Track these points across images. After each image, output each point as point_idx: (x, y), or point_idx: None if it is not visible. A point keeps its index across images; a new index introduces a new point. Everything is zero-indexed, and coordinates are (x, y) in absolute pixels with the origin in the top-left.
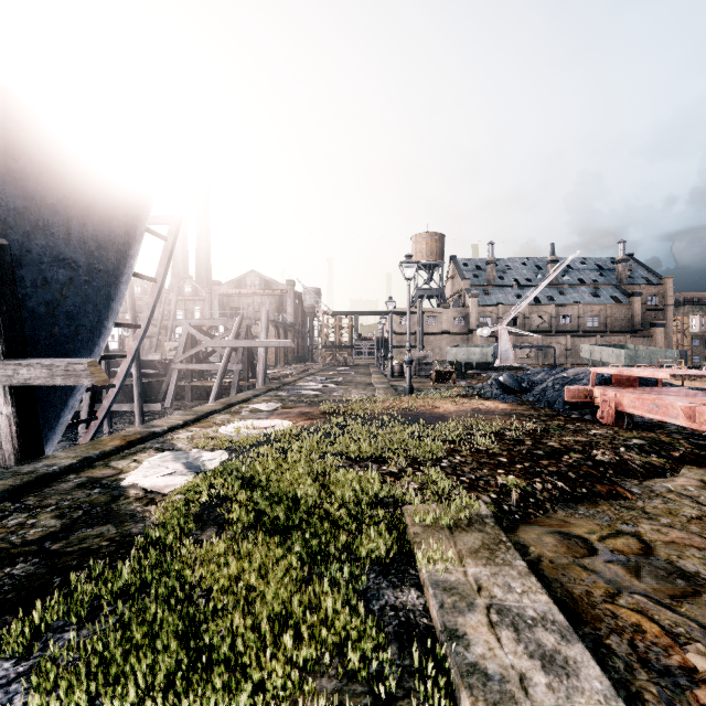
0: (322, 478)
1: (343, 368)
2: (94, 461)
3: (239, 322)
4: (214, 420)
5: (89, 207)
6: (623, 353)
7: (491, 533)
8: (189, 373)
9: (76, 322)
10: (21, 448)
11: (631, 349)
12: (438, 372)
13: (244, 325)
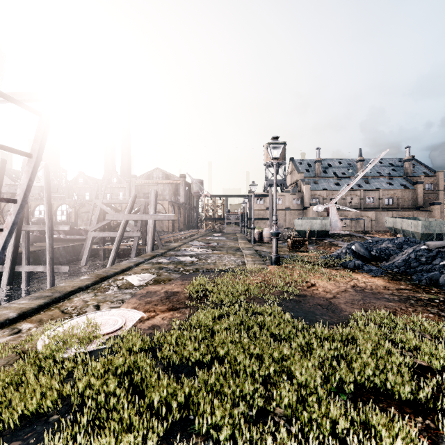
0: None
1: (218, 234)
2: None
3: (133, 200)
4: (66, 305)
5: None
6: (420, 223)
7: None
8: (102, 239)
9: None
10: None
11: (422, 220)
12: (294, 240)
13: (142, 203)
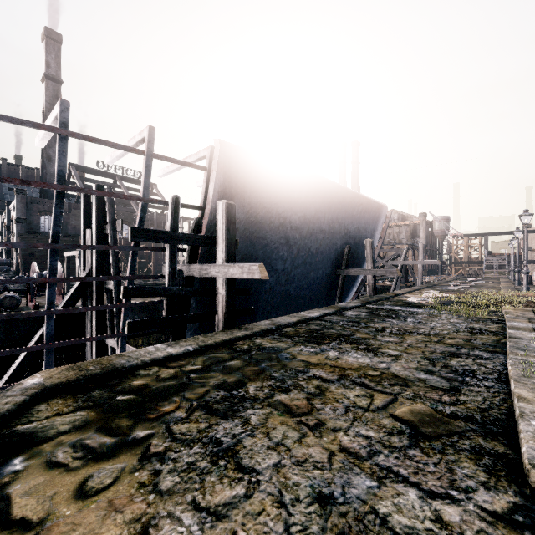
0: (474, 301)
1: (473, 279)
2: (392, 297)
3: (406, 251)
4: (414, 293)
5: (373, 220)
6: None
7: (528, 310)
8: None
9: (364, 257)
10: (374, 292)
11: None
12: None
13: (402, 251)
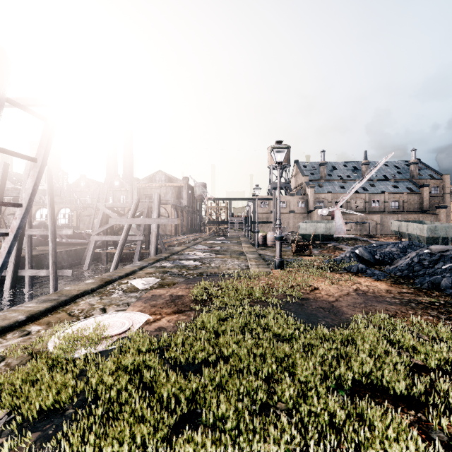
0: None
1: (221, 238)
2: None
3: (136, 203)
4: (73, 308)
5: None
6: (426, 227)
7: None
8: (104, 243)
9: None
10: None
11: (428, 224)
12: (298, 244)
13: (145, 207)
